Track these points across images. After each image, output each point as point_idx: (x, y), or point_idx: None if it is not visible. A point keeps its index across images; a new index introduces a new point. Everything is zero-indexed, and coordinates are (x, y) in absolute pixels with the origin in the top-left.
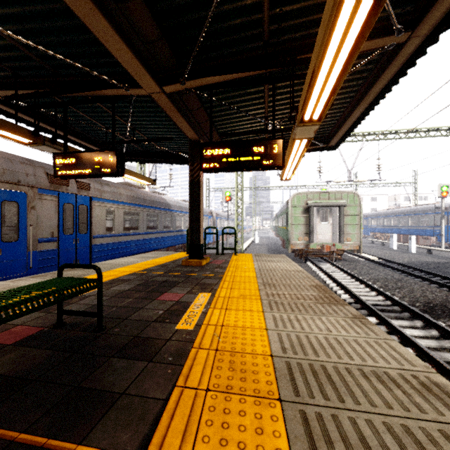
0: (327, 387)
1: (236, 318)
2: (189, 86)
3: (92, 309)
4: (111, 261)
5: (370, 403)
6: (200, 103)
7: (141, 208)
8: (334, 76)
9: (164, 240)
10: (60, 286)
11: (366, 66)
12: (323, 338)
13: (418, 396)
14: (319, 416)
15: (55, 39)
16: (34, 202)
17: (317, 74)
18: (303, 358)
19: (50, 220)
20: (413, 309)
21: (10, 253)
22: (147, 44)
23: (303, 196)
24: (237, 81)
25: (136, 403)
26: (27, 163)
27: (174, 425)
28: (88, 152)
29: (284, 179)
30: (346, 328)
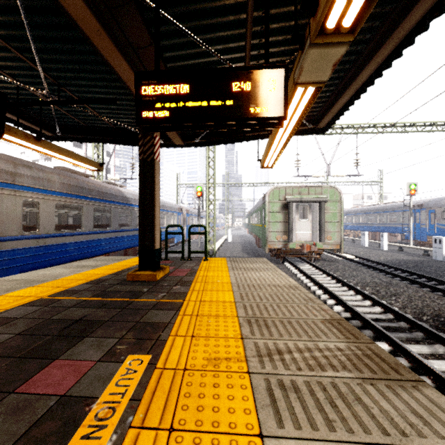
0: None
1: None
2: None
3: None
4: (25, 274)
5: None
6: (148, 32)
7: (85, 201)
8: None
9: (121, 240)
10: None
11: None
12: None
13: None
14: None
15: None
16: None
17: None
18: None
19: None
20: (427, 328)
21: None
22: None
23: (281, 191)
24: None
25: None
26: None
27: None
28: None
29: (265, 166)
30: None
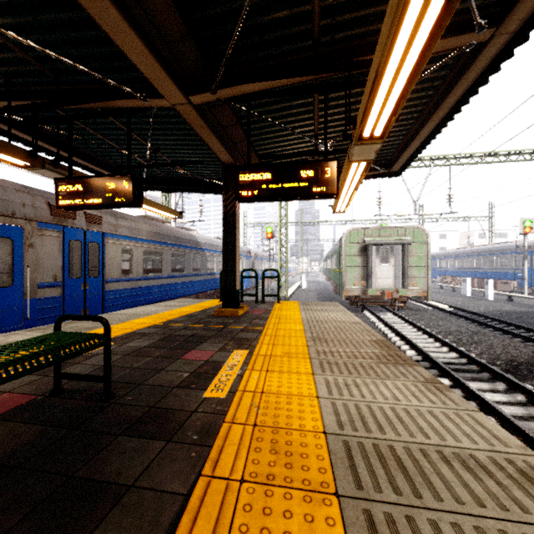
0: (398, 477)
1: (280, 383)
2: (222, 96)
3: (100, 371)
4: (128, 310)
5: (456, 500)
6: (235, 117)
7: (165, 246)
8: (402, 80)
9: (193, 284)
10: (55, 344)
11: (438, 72)
12: (389, 409)
13: (517, 488)
14: (389, 518)
15: (55, 37)
16: (32, 238)
17: (381, 77)
18: (365, 436)
19: (52, 261)
20: (493, 369)
21: (2, 301)
22: (169, 43)
23: (359, 232)
24: (280, 89)
25: (148, 499)
26: (23, 191)
27: (197, 531)
28: (98, 177)
29: (337, 212)
30: (418, 395)
